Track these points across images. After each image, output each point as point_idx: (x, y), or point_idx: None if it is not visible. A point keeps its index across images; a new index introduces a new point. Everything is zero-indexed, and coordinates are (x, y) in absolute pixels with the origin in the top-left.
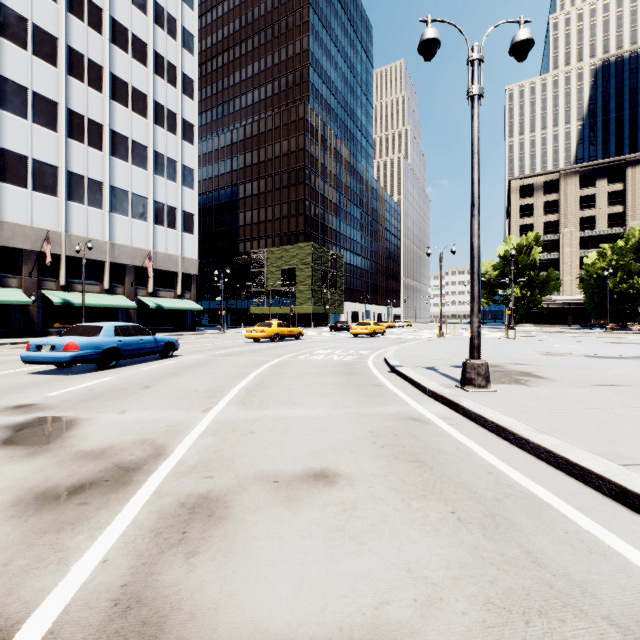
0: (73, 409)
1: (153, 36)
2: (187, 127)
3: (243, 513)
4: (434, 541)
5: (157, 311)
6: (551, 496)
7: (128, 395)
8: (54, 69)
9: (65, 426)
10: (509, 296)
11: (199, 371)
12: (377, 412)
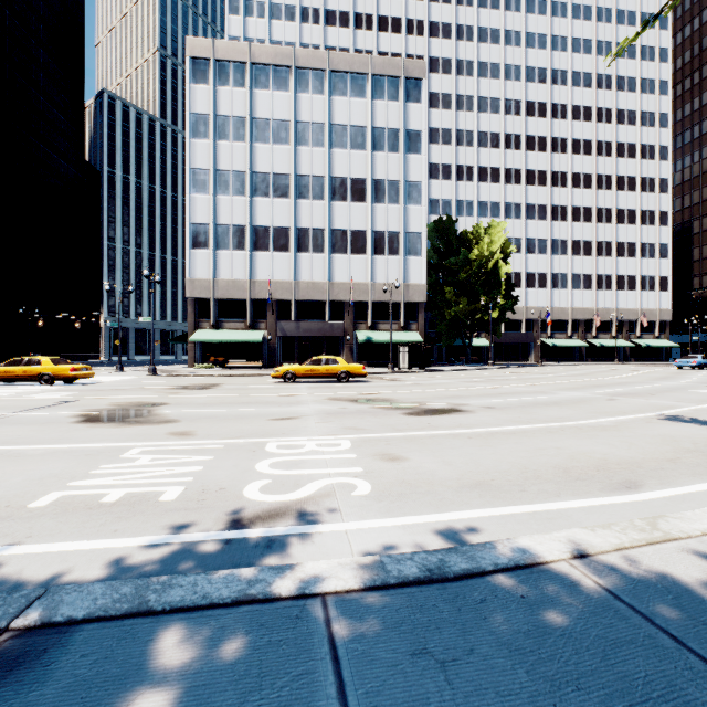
0: None
1: (639, 169)
2: (662, 216)
3: None
4: None
5: (640, 348)
6: None
7: None
8: (590, 224)
9: None
10: None
11: None
12: None
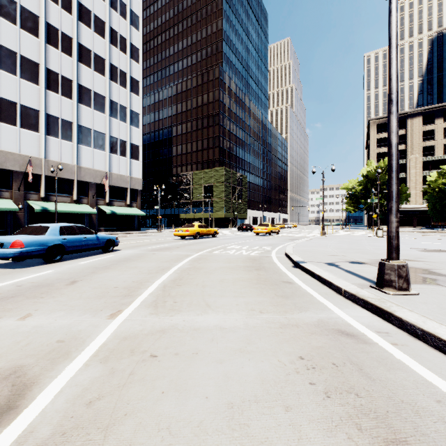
0: None
1: (109, 16)
2: (134, 83)
3: None
4: None
5: (112, 216)
6: None
7: (48, 292)
8: (36, 39)
9: None
10: (374, 204)
11: (128, 265)
12: (298, 321)
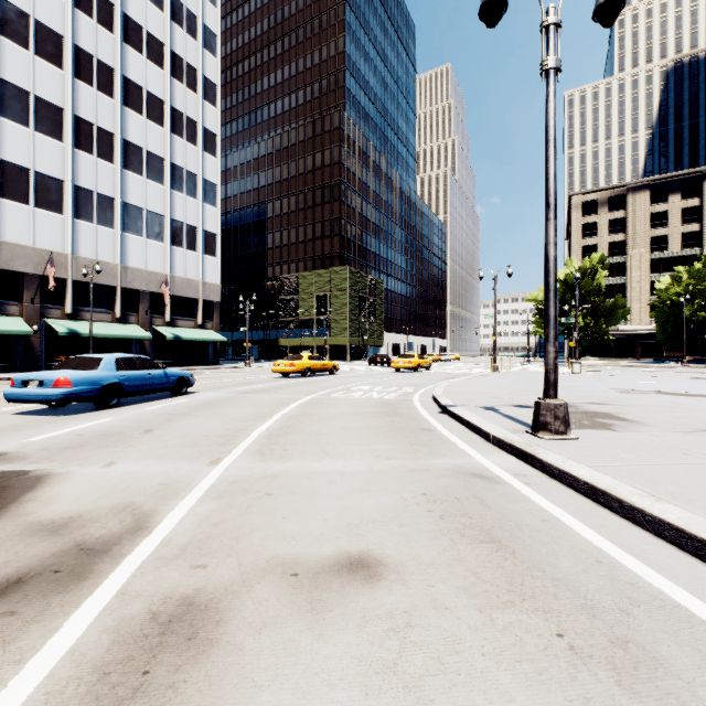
0: (49, 460)
1: (170, 35)
2: (209, 137)
3: (241, 634)
4: (542, 696)
5: (175, 342)
6: (701, 605)
7: (122, 441)
8: (59, 71)
9: (30, 484)
10: (572, 325)
11: (214, 411)
12: (430, 466)
